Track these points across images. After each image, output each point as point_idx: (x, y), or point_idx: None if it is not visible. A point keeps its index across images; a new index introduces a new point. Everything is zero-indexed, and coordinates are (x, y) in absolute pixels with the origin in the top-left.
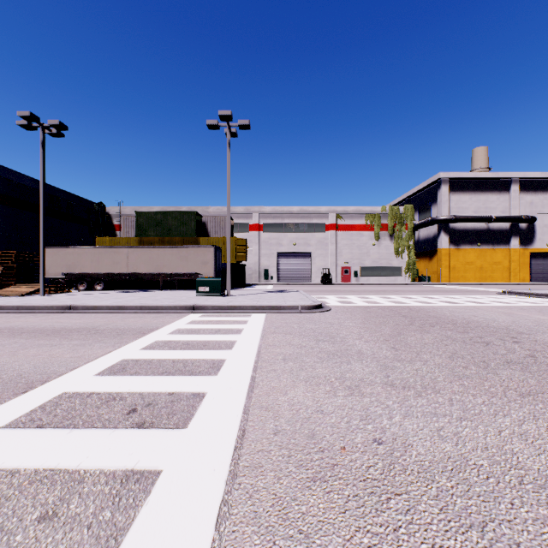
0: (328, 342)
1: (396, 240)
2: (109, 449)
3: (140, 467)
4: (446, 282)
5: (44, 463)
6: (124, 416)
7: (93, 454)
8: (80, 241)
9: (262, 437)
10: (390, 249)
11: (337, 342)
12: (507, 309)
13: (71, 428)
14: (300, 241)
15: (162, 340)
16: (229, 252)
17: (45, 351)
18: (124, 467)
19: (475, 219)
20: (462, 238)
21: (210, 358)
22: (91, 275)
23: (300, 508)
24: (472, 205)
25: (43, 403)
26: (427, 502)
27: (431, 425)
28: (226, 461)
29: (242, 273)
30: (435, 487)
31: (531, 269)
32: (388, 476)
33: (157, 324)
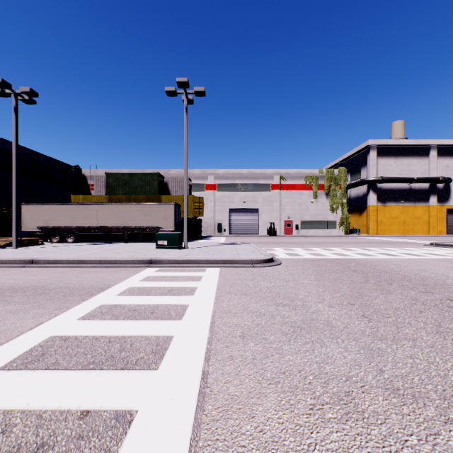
0: (288, 306)
1: (332, 198)
2: None
3: None
4: (374, 234)
5: None
6: None
7: None
8: (58, 199)
9: None
10: (326, 206)
11: (299, 306)
12: (448, 262)
13: None
14: (249, 198)
15: (107, 304)
16: (186, 208)
17: None
18: None
19: (399, 180)
20: (388, 196)
21: (154, 334)
22: (63, 229)
23: None
24: (396, 168)
25: None
26: None
27: None
28: None
29: (199, 227)
30: None
31: (447, 223)
32: None
33: (109, 282)
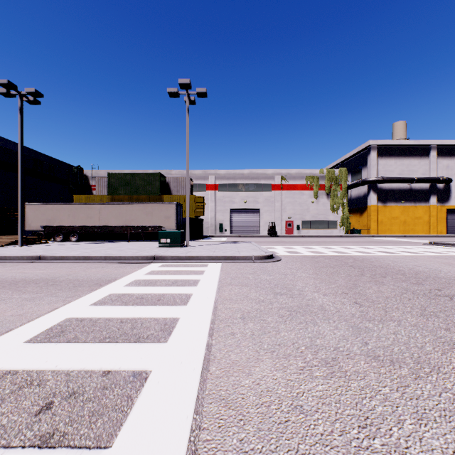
0: (286, 295)
1: (332, 198)
2: None
3: None
4: (375, 234)
5: None
6: (30, 419)
7: None
8: (60, 199)
9: None
10: (326, 206)
11: (296, 295)
12: (443, 259)
13: None
14: (250, 199)
15: (116, 293)
16: (188, 207)
17: None
18: None
19: (400, 180)
20: (389, 196)
21: (162, 316)
22: (67, 228)
23: None
24: (397, 168)
25: None
26: None
27: None
28: None
29: (200, 226)
30: None
31: (447, 223)
32: None
33: (116, 275)
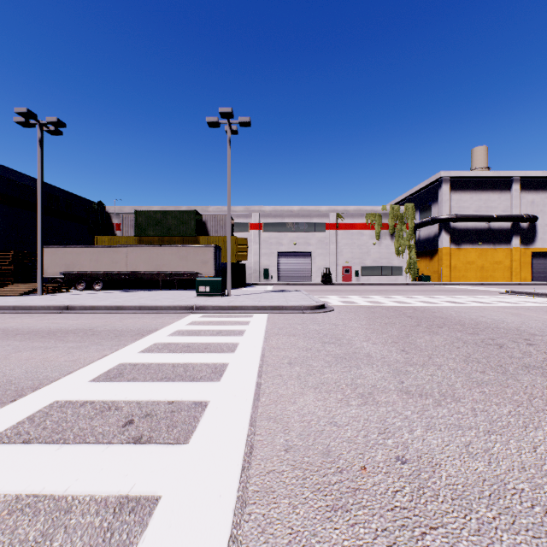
0: (334, 344)
1: (397, 239)
2: (101, 469)
3: (136, 493)
4: (447, 282)
5: (27, 487)
6: (119, 429)
7: (84, 475)
8: (79, 241)
9: (272, 455)
10: (390, 248)
11: (344, 344)
12: (513, 309)
13: (60, 443)
14: (301, 240)
15: (161, 342)
16: (229, 251)
17: (39, 354)
18: (118, 492)
19: (476, 218)
20: (463, 237)
21: (212, 362)
22: (89, 274)
23: (322, 546)
24: (473, 204)
25: (32, 414)
26: (469, 538)
27: (457, 439)
28: (233, 484)
29: (242, 273)
30: (474, 518)
31: (532, 268)
32: (418, 504)
33: (156, 325)
